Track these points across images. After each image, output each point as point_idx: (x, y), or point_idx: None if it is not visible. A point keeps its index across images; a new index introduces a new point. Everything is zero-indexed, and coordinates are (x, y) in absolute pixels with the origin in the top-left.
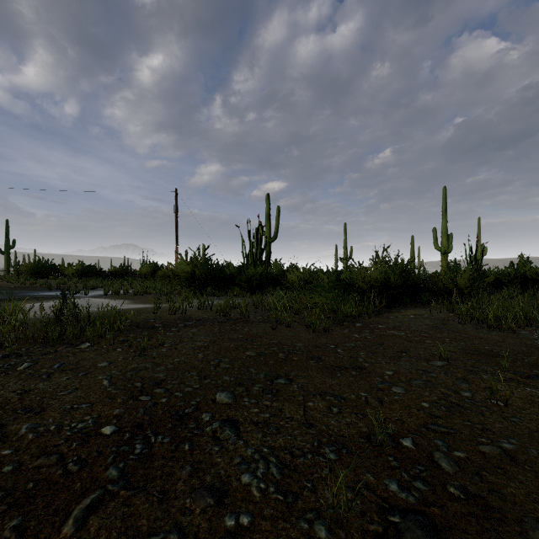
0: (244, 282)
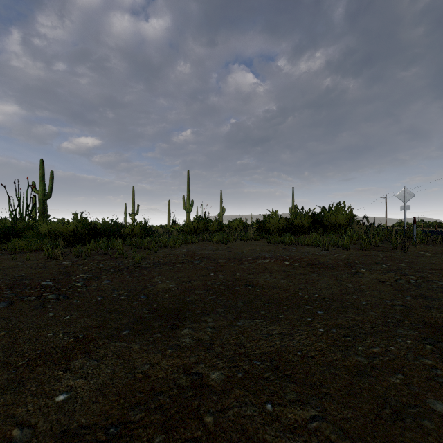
0: None
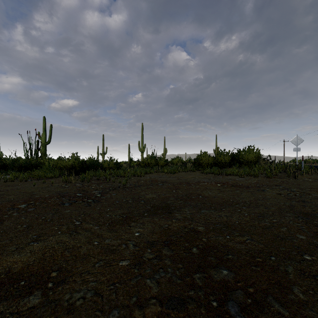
0: (17, 167)
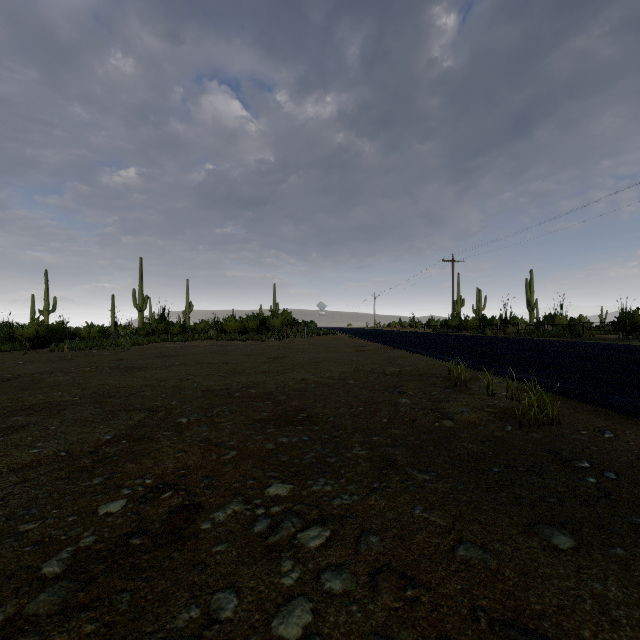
0: None
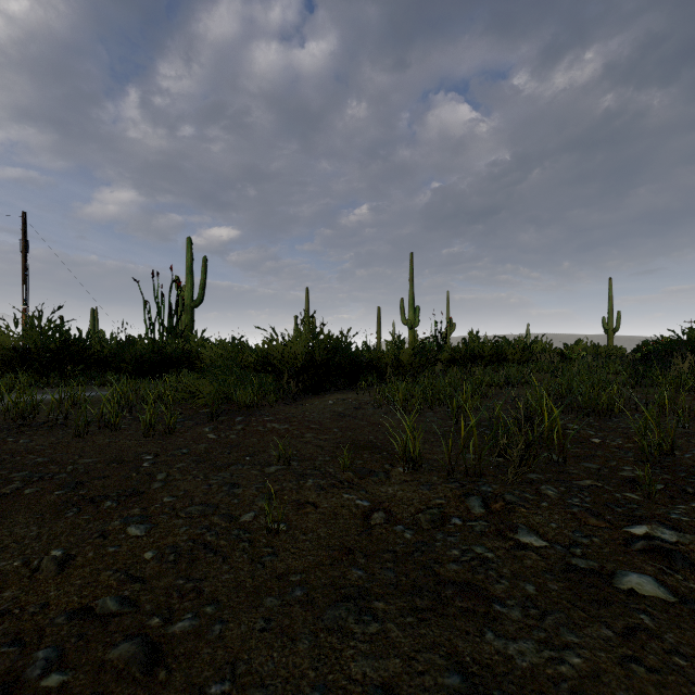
0: (129, 364)
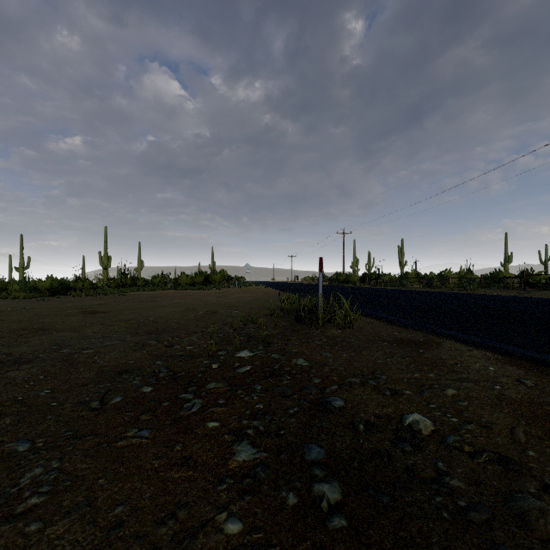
0: None
